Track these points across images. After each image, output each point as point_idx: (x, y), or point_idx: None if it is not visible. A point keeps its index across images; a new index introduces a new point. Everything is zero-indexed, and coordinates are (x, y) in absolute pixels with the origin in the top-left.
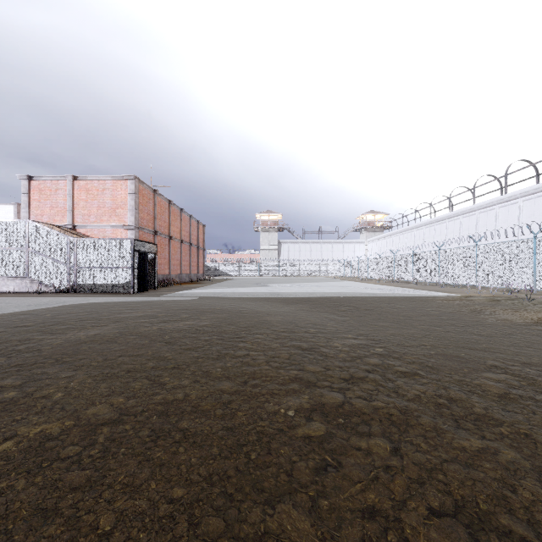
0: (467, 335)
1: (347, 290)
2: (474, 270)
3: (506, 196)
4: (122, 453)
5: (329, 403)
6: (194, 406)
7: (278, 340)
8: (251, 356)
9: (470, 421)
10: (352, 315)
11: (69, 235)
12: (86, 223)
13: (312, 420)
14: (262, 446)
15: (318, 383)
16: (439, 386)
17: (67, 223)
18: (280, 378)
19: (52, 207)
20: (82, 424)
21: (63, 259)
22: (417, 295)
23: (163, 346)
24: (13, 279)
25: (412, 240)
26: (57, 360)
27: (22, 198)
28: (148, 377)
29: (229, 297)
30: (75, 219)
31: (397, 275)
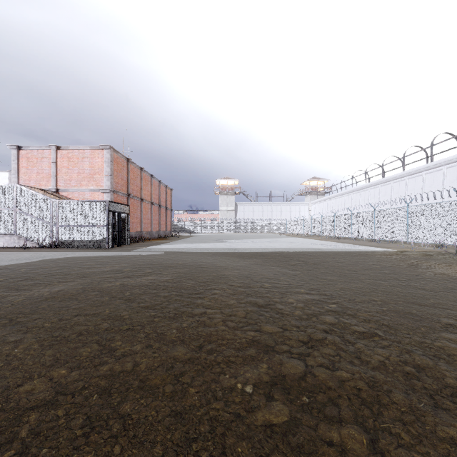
0: (412, 290)
1: (295, 246)
2: (406, 228)
3: (432, 163)
4: (42, 456)
5: (289, 374)
6: (142, 381)
7: (234, 296)
8: (207, 315)
9: (446, 397)
10: (302, 269)
11: (51, 198)
12: (68, 187)
13: (273, 399)
14: (215, 442)
15: (276, 347)
16: (401, 350)
17: (51, 187)
18: (237, 342)
19: (38, 173)
20: (8, 408)
21: (46, 218)
22: (357, 250)
23: (121, 304)
24: (2, 235)
25: (350, 202)
26: (11, 320)
27: (12, 165)
28: (99, 341)
29: (192, 252)
30: (58, 184)
31: (337, 232)
